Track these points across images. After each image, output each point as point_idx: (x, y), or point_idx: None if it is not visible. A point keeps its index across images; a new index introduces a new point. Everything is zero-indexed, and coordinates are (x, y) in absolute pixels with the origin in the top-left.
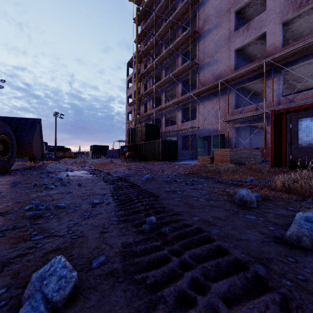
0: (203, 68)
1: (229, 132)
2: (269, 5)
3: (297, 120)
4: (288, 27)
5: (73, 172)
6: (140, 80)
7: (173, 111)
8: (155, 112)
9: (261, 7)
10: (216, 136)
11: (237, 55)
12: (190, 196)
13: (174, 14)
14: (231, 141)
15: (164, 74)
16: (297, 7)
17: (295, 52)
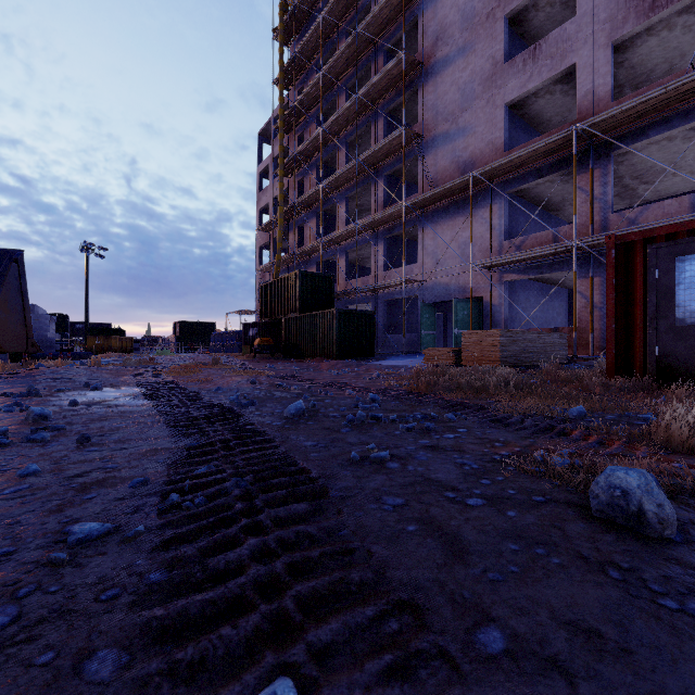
0: (434, 146)
1: (493, 293)
2: (582, 4)
3: (673, 260)
4: (624, 56)
5: (100, 391)
6: (288, 173)
7: (364, 245)
8: (323, 247)
9: (563, 11)
10: (464, 301)
11: (511, 118)
12: (430, 485)
13: (367, 20)
14: (496, 313)
15: (343, 159)
16: (646, 9)
17: (643, 110)
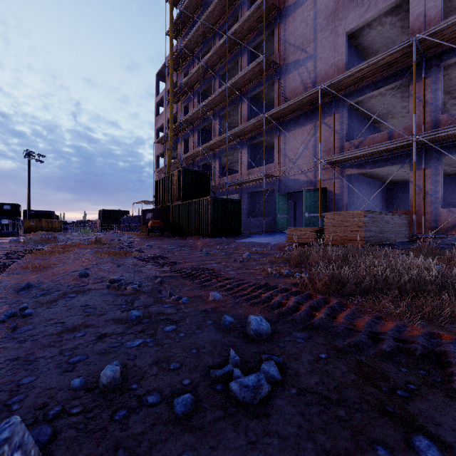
0: (287, 71)
1: (335, 184)
2: None
3: None
4: None
5: None
6: (177, 100)
7: (233, 150)
8: (202, 153)
9: None
10: (312, 191)
11: (348, 47)
12: None
13: None
14: (338, 200)
15: (217, 87)
16: None
17: None
